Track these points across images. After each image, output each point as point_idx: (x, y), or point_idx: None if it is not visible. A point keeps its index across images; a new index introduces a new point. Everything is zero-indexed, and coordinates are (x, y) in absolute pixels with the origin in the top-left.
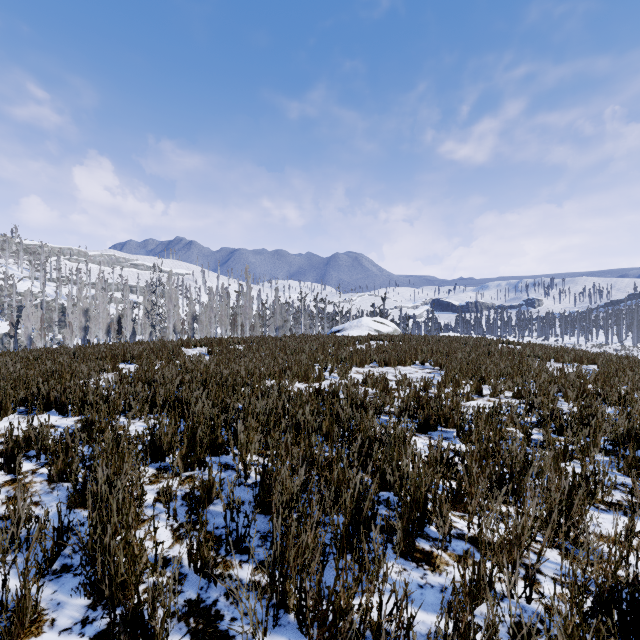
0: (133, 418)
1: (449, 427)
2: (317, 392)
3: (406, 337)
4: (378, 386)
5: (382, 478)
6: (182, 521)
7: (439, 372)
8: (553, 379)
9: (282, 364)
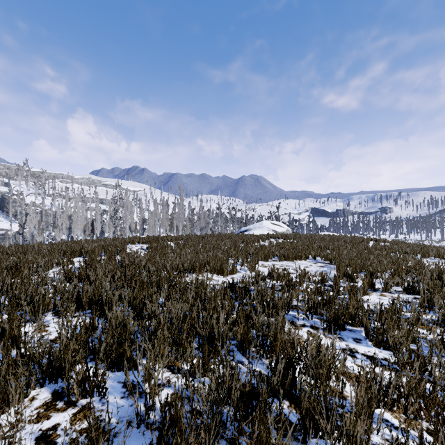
0: (59, 316)
1: (356, 326)
2: (230, 286)
3: (297, 236)
4: (282, 279)
5: (312, 422)
6: None
7: (330, 266)
8: (433, 274)
9: (202, 259)
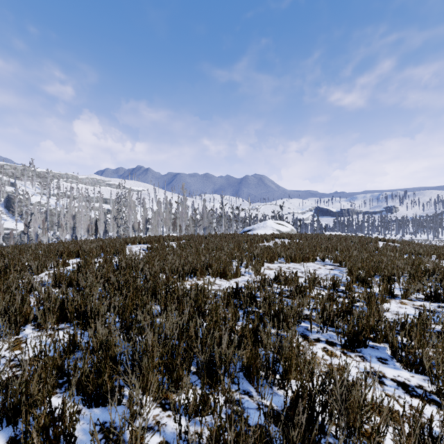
0: (39, 330)
1: (378, 341)
2: (234, 292)
3: (303, 236)
4: (289, 284)
5: None
6: None
7: (340, 269)
8: None
9: (203, 262)
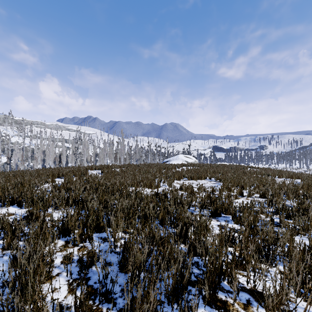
0: (57, 209)
1: (227, 214)
2: (156, 194)
3: (201, 164)
4: (188, 190)
5: (193, 249)
6: (75, 277)
7: (219, 183)
8: (279, 187)
9: (138, 179)
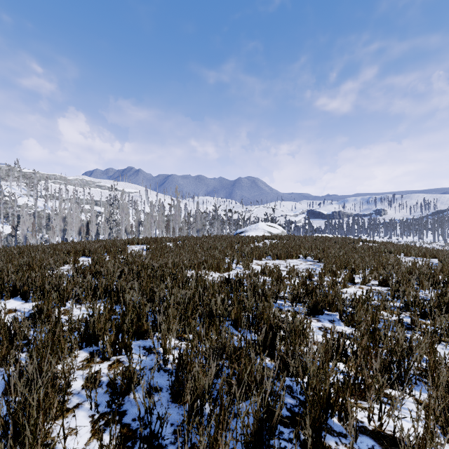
0: (79, 303)
1: (332, 311)
2: (226, 280)
3: (291, 237)
4: (273, 275)
5: (284, 365)
6: (103, 411)
7: (318, 264)
8: (408, 270)
9: (200, 258)
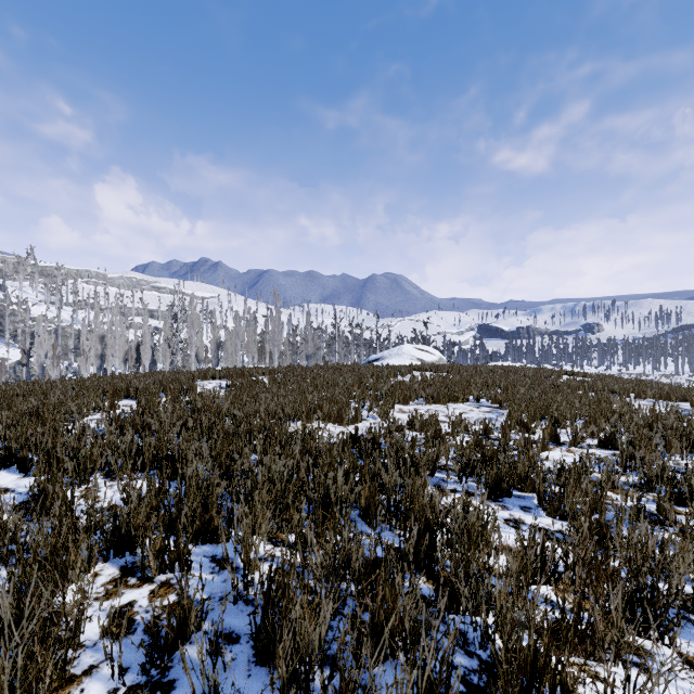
0: (112, 479)
1: (526, 491)
2: (353, 439)
3: (454, 367)
4: (427, 430)
5: (452, 594)
6: (134, 682)
7: (499, 411)
8: (644, 422)
9: (311, 402)
